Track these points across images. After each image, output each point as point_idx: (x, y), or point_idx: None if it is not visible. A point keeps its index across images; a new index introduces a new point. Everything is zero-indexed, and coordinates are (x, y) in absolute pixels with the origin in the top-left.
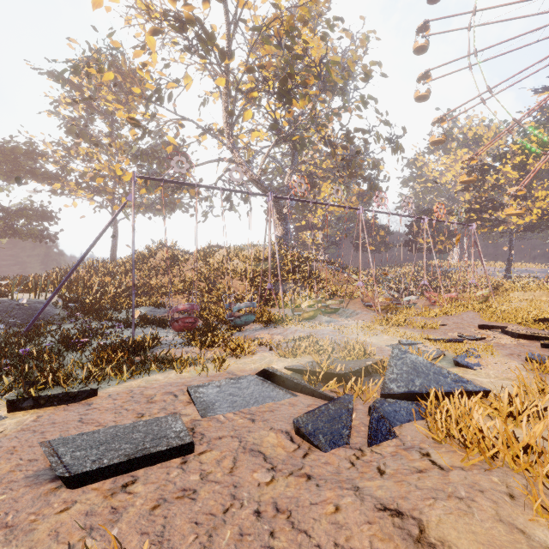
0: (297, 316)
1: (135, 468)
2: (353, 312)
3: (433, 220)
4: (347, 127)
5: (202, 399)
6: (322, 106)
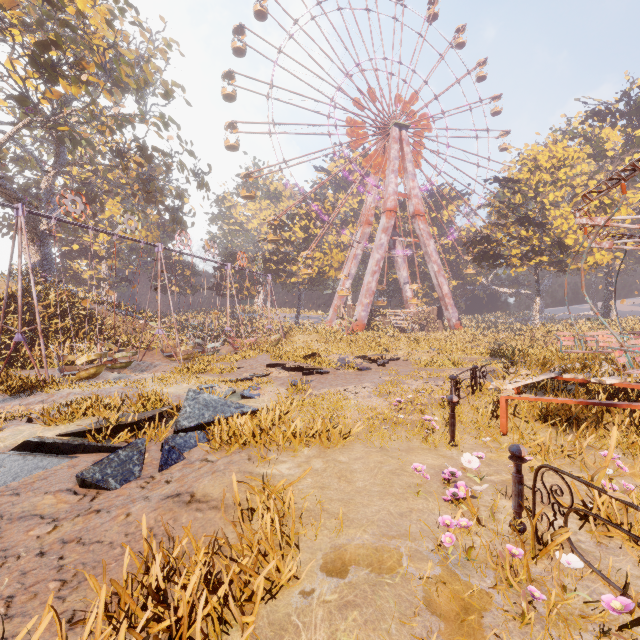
0: (70, 375)
1: None
2: (151, 365)
3: (236, 267)
4: (144, 140)
5: None
6: (107, 97)
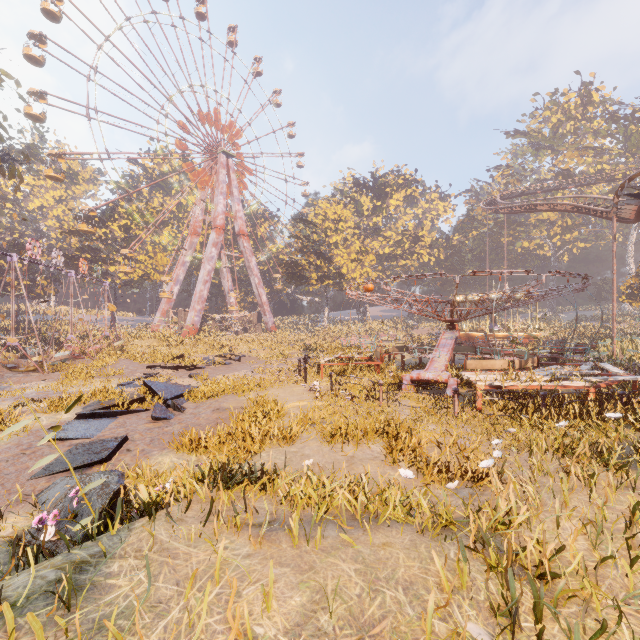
0: None
1: (119, 449)
2: (3, 377)
3: (79, 275)
4: None
5: (74, 436)
6: None
